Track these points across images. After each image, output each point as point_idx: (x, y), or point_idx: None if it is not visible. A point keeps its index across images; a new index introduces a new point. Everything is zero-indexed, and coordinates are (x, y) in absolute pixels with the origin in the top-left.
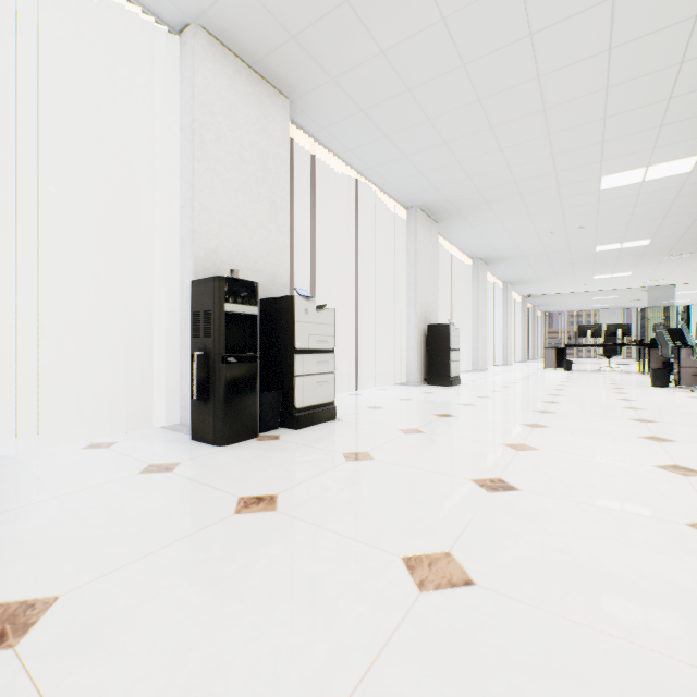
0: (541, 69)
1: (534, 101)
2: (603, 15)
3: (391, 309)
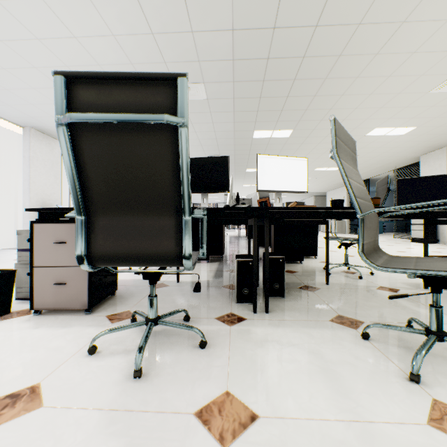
0: (33, 63)
1: (49, 81)
2: (43, 46)
3: (12, 196)
